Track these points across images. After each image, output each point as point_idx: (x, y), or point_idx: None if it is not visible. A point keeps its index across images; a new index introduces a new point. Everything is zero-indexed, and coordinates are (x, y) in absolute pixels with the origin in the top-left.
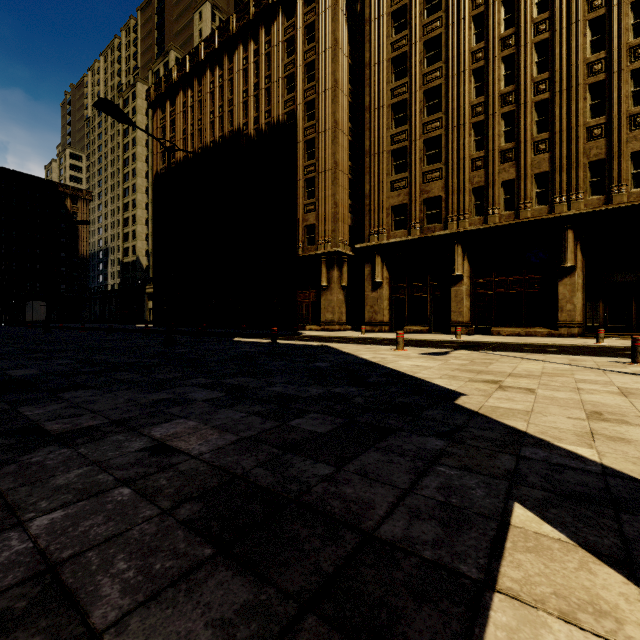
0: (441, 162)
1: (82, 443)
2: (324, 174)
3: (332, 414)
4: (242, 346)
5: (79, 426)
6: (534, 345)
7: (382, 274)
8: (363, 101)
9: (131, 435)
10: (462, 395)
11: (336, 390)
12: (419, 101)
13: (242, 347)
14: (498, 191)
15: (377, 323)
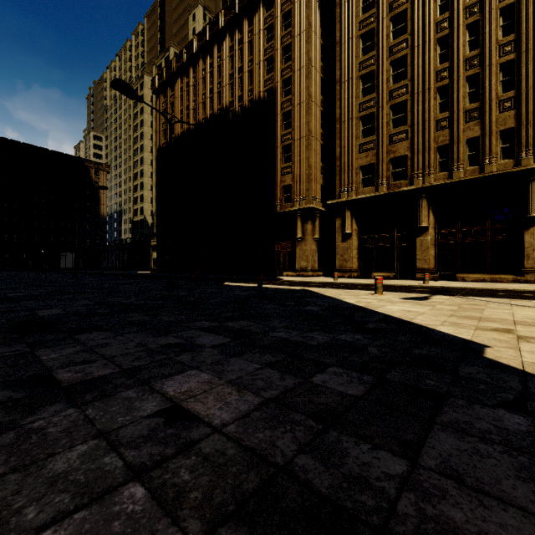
0: (407, 124)
1: (90, 400)
2: (299, 141)
3: (354, 368)
4: (233, 290)
5: (90, 376)
6: (506, 291)
7: (351, 226)
8: (333, 76)
9: (142, 391)
10: (485, 347)
11: (342, 337)
12: (386, 71)
13: (233, 291)
14: (463, 148)
15: (347, 270)
